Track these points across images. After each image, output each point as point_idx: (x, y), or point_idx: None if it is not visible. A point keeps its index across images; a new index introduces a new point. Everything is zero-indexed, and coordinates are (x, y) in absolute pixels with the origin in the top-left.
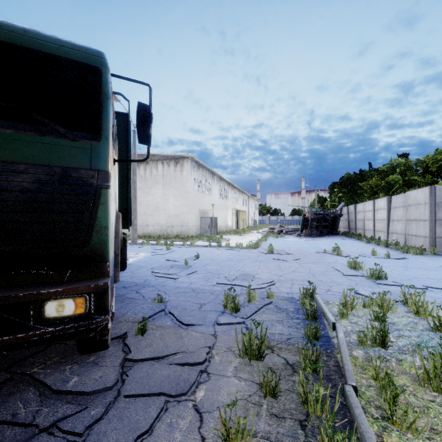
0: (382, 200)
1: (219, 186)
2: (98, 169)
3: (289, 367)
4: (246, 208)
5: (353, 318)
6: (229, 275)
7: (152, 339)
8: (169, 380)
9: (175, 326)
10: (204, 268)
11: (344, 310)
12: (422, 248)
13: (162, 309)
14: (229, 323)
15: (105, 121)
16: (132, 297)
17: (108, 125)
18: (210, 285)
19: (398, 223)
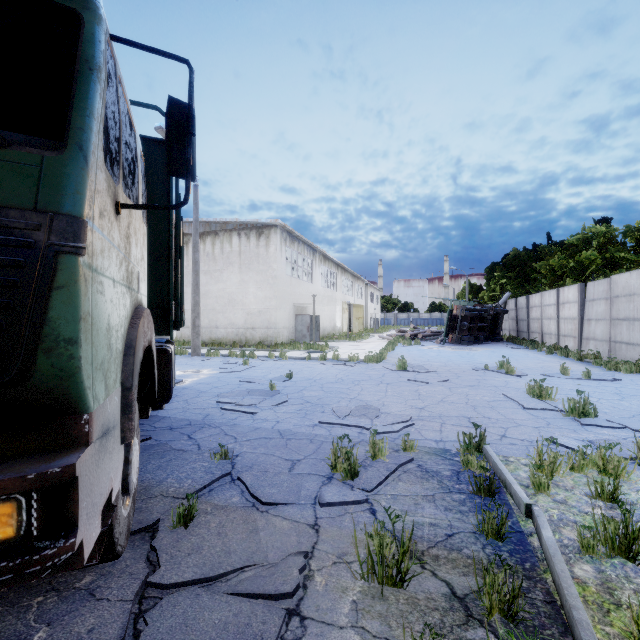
0: (572, 289)
1: (324, 269)
2: (53, 211)
3: (458, 604)
4: (363, 302)
5: (558, 491)
6: (339, 408)
7: (203, 535)
8: (225, 638)
9: (247, 505)
10: (299, 395)
11: (541, 478)
12: (639, 363)
13: (226, 473)
14: (341, 503)
15: (79, 113)
16: (181, 446)
17: (86, 121)
18: (308, 425)
19: (598, 324)
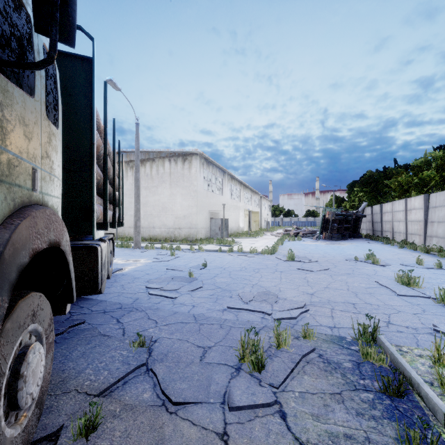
0: (418, 199)
1: (231, 186)
2: None
3: None
4: (259, 209)
5: None
6: (244, 294)
7: None
8: None
9: (156, 404)
10: (212, 281)
11: None
12: None
13: (141, 364)
14: (250, 406)
15: None
16: (108, 331)
17: None
18: (219, 310)
19: (440, 225)
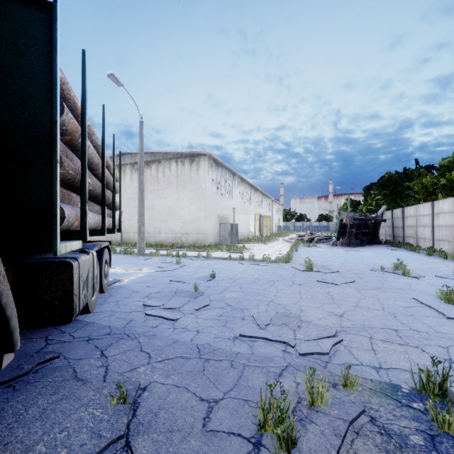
0: (447, 202)
1: (241, 189)
2: None
3: None
4: (270, 214)
5: None
6: (259, 315)
7: None
8: None
9: None
10: (220, 296)
11: None
12: None
13: (117, 437)
14: None
15: None
16: (86, 370)
17: None
18: (228, 338)
19: None
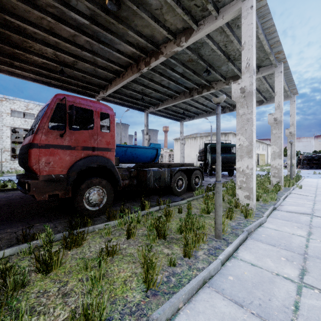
0: None
1: None
2: None
3: None
4: (265, 152)
5: None
6: None
7: None
8: None
9: None
10: None
11: None
12: None
13: None
14: None
15: None
16: None
17: None
18: None
19: None
